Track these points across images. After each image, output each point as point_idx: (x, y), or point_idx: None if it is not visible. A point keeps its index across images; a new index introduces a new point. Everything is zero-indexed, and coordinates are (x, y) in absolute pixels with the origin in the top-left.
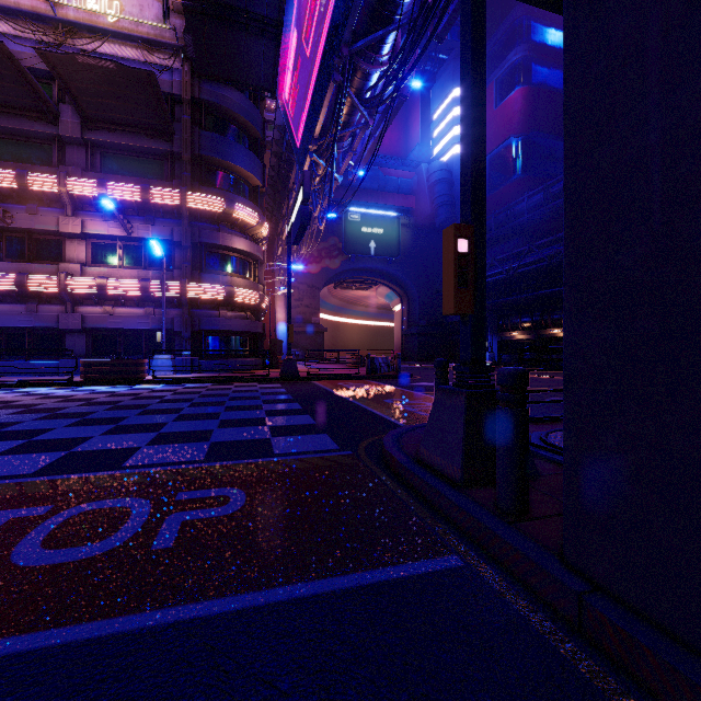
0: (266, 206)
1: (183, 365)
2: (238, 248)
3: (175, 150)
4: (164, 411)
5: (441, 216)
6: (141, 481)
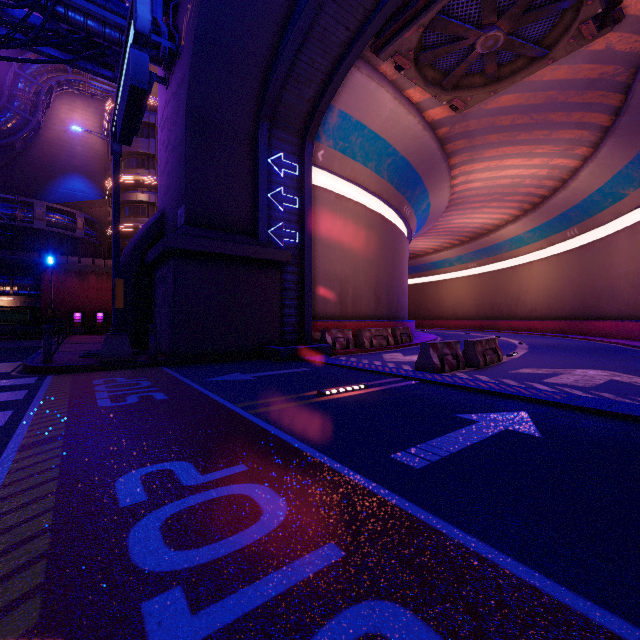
0: None
1: None
2: None
3: None
4: None
5: None
6: (68, 390)
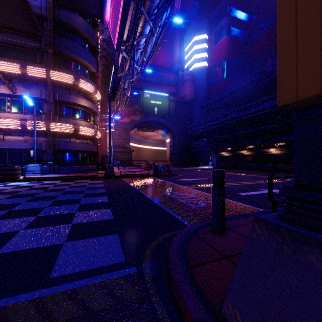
0: (101, 87)
1: (48, 169)
2: (82, 104)
3: (43, 46)
4: (1, 207)
5: (189, 96)
6: None
